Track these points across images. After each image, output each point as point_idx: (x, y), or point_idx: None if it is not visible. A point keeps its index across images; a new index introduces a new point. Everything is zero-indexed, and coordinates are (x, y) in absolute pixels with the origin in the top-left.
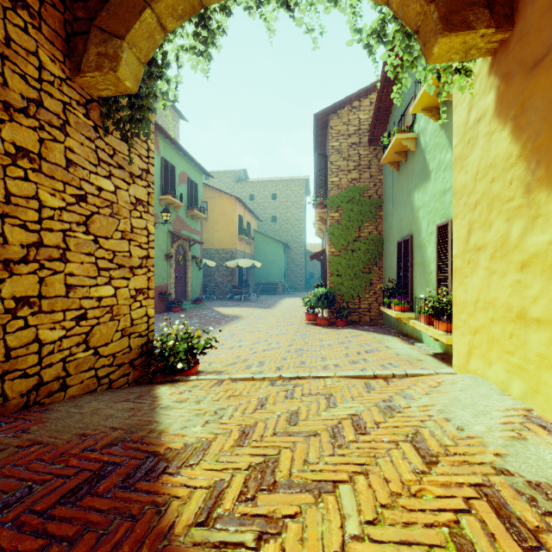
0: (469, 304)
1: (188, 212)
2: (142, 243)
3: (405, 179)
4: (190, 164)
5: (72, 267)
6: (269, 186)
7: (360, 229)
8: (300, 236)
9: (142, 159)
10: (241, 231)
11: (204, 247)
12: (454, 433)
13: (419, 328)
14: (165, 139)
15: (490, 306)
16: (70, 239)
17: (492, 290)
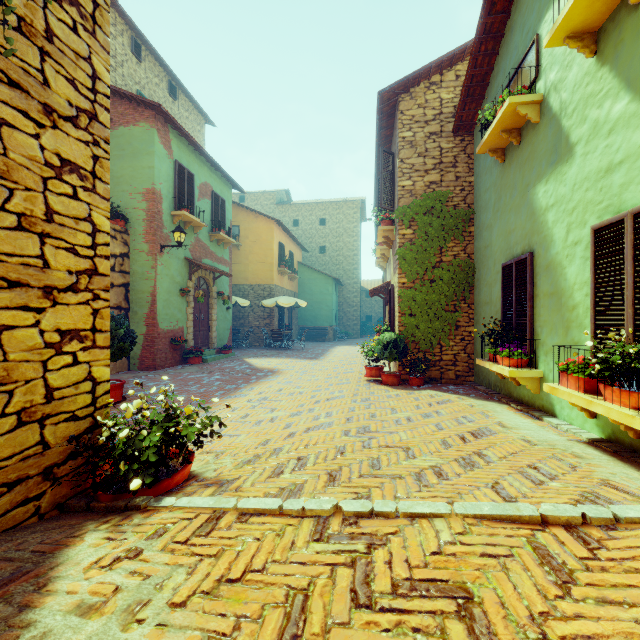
0: None
1: (212, 235)
2: (79, 246)
3: (518, 171)
4: (215, 174)
5: None
6: (317, 210)
7: (441, 252)
8: (355, 270)
9: (79, 90)
10: (281, 262)
11: (236, 282)
12: None
13: (568, 398)
14: (179, 137)
15: None
16: None
17: None
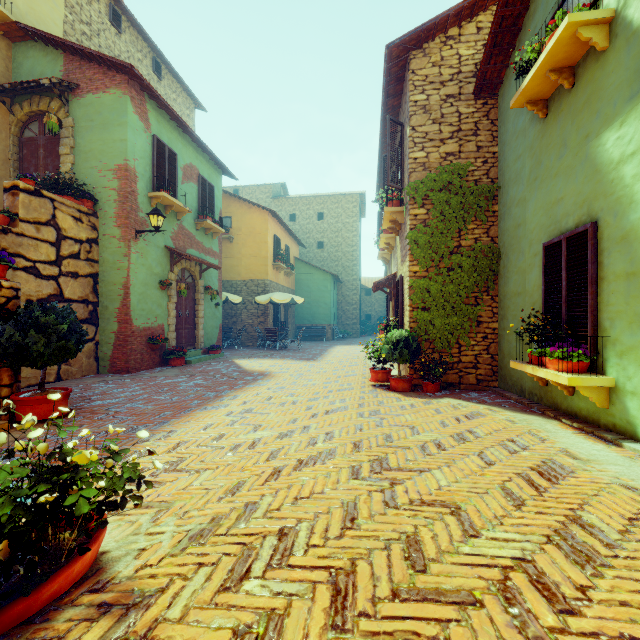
0: None
1: (198, 223)
2: None
3: (569, 122)
4: (201, 155)
5: None
6: (314, 203)
7: (460, 235)
8: (354, 267)
9: None
10: (276, 257)
11: (228, 277)
12: None
13: None
14: (159, 110)
15: None
16: None
17: None
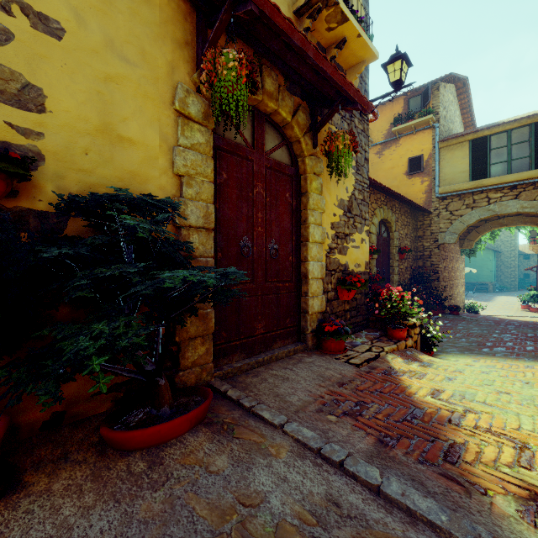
0: None
1: None
2: (463, 278)
3: None
4: None
5: (459, 286)
6: None
7: None
8: (512, 241)
9: (463, 256)
10: None
11: None
12: None
13: None
14: None
15: None
16: (459, 281)
17: None
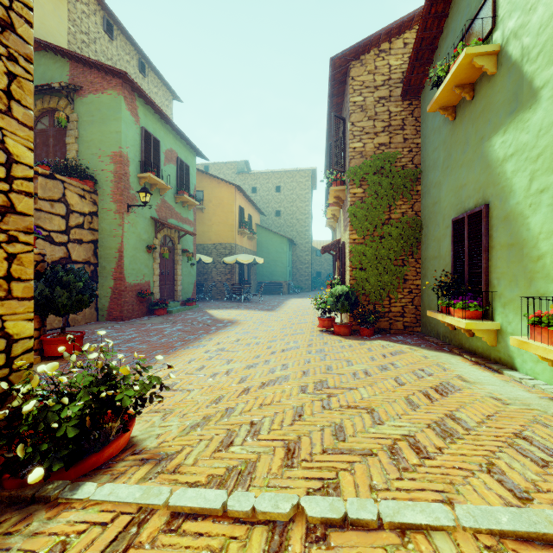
0: None
1: (177, 197)
2: None
3: (470, 126)
4: (180, 141)
5: None
6: (273, 178)
7: (390, 209)
8: (306, 232)
9: None
10: (241, 224)
11: (200, 241)
12: None
13: (544, 353)
14: (146, 106)
15: None
16: None
17: None
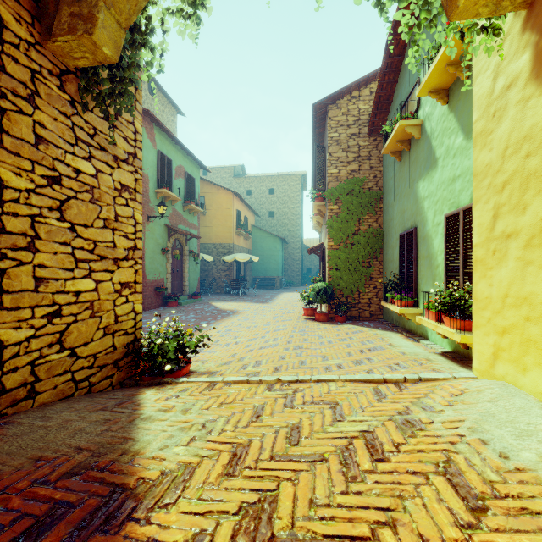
0: (495, 299)
1: (185, 206)
2: (129, 233)
3: (408, 169)
4: (187, 158)
5: (43, 258)
6: (266, 181)
7: (359, 222)
8: (297, 231)
9: (129, 142)
10: (238, 226)
11: (202, 241)
12: (498, 462)
13: (427, 325)
14: (161, 132)
15: (524, 302)
16: (40, 226)
17: (527, 283)
